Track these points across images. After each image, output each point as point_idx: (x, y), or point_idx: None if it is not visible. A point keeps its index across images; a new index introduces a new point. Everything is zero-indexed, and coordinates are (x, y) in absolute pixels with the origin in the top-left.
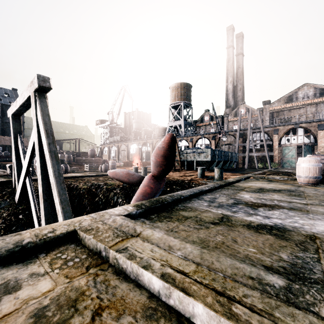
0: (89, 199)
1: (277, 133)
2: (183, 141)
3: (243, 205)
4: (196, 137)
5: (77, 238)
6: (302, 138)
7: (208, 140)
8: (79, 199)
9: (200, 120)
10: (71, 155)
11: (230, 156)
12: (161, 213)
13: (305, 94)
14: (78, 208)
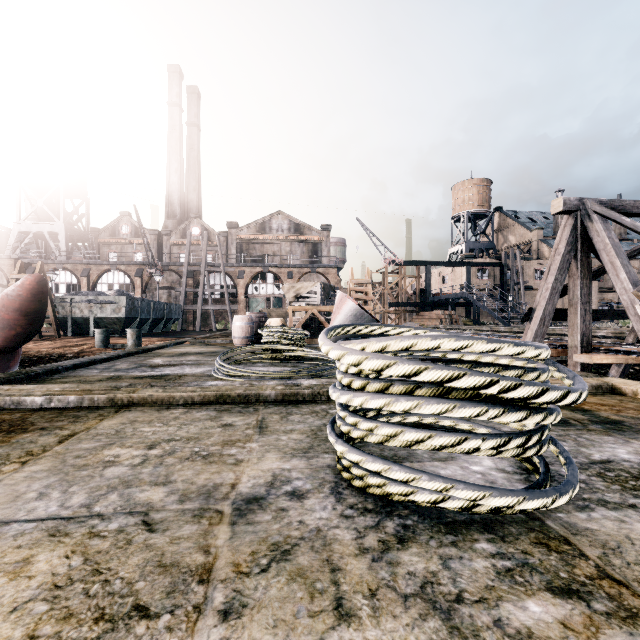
0: None
1: (242, 277)
2: (64, 272)
3: (145, 367)
4: (98, 267)
5: None
6: (273, 288)
7: (127, 277)
8: None
9: (109, 231)
10: None
11: (167, 310)
12: (27, 384)
13: (280, 225)
14: None
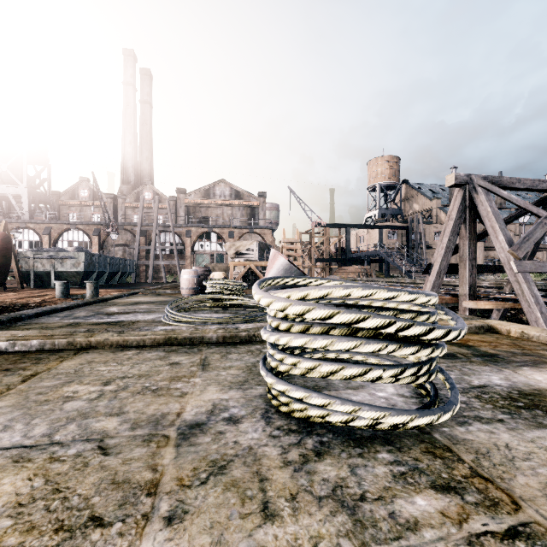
0: None
1: (190, 236)
2: (27, 231)
3: (102, 315)
4: (59, 226)
5: None
6: (216, 246)
7: (86, 235)
8: None
9: (69, 194)
10: None
11: (122, 265)
12: None
13: (222, 192)
14: None
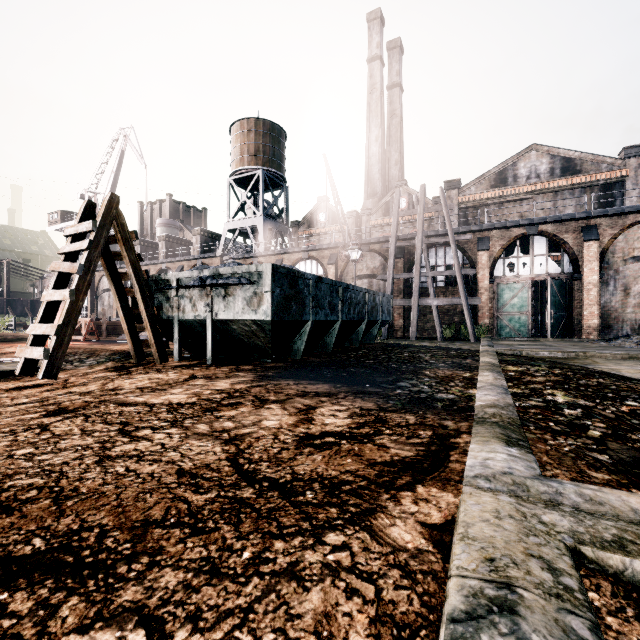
0: None
1: (486, 248)
2: None
3: None
4: (290, 257)
5: None
6: (545, 263)
7: (320, 266)
8: None
9: (307, 222)
10: None
11: (369, 305)
12: None
13: (532, 169)
14: None
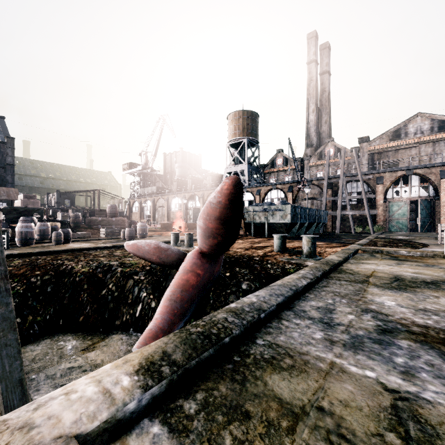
0: (91, 291)
1: (381, 183)
2: (247, 194)
3: (409, 340)
4: (265, 188)
5: None
6: (418, 190)
7: (282, 193)
8: (72, 292)
9: (270, 164)
10: (79, 213)
11: (317, 216)
12: (215, 384)
13: (418, 128)
14: (70, 308)
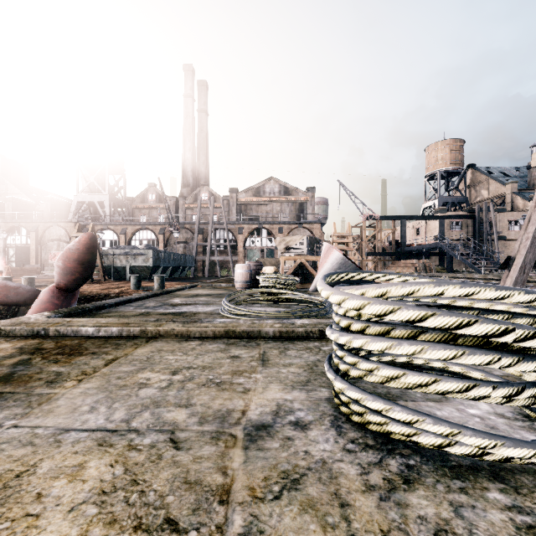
0: None
1: (241, 233)
2: (108, 232)
3: (168, 306)
4: (132, 227)
5: (1, 334)
6: (266, 241)
7: (153, 234)
8: None
9: (140, 199)
10: None
11: (183, 260)
12: (83, 317)
13: (272, 189)
14: None
